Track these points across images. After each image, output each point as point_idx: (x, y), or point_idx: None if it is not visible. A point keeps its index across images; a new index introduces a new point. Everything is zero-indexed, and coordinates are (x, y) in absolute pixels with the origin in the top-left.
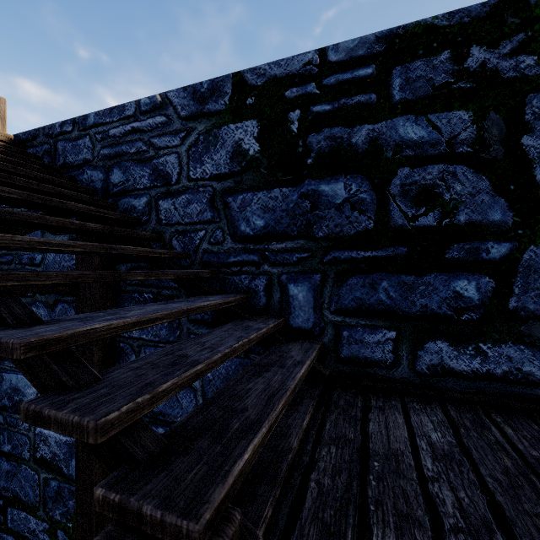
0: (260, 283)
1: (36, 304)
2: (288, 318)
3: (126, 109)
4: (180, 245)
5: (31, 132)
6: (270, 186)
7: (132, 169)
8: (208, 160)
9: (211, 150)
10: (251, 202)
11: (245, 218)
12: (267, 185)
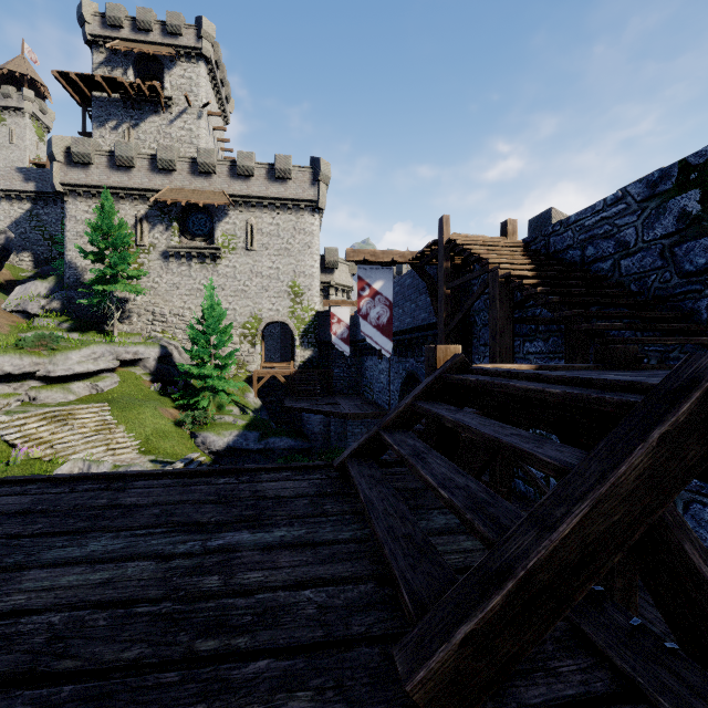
0: (701, 305)
1: (536, 340)
2: None
3: (596, 206)
4: (636, 287)
5: (533, 236)
6: None
7: (601, 244)
8: (658, 226)
9: (660, 219)
10: (694, 248)
11: (688, 261)
12: (707, 233)
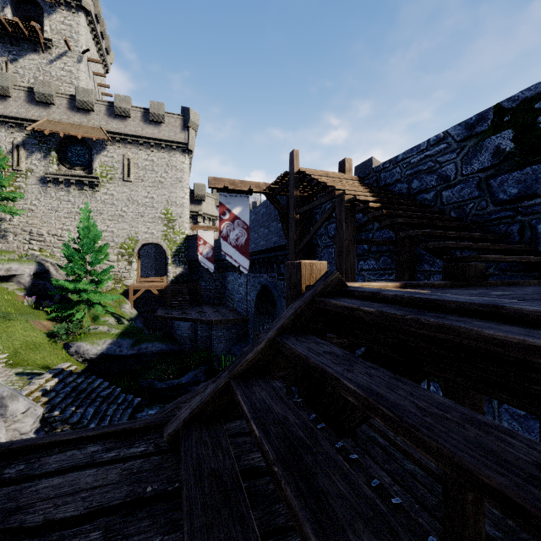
0: (514, 228)
1: (369, 259)
2: (536, 247)
3: (421, 146)
4: (456, 214)
5: (366, 172)
6: (522, 167)
7: (425, 178)
8: (475, 162)
9: (477, 155)
10: (507, 180)
11: (502, 191)
12: (519, 167)
